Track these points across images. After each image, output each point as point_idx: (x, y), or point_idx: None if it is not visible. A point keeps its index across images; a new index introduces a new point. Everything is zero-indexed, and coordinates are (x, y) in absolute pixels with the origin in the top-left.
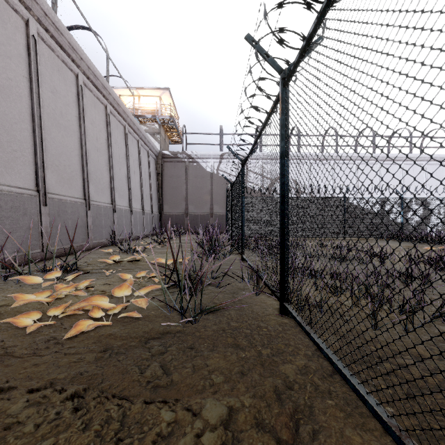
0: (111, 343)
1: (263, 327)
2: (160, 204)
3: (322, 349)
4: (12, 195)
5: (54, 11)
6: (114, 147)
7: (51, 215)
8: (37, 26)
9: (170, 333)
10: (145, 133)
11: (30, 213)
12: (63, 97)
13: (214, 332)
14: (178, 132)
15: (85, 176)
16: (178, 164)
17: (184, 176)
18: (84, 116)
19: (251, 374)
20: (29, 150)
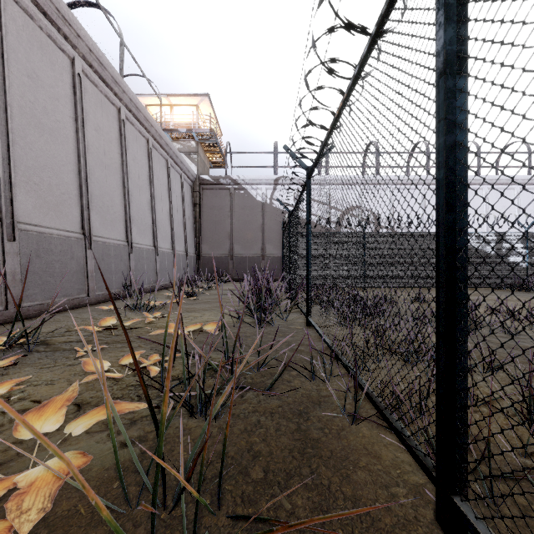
0: None
1: None
2: (197, 243)
3: None
4: None
5: None
6: (131, 165)
7: (24, 256)
8: None
9: None
10: (177, 151)
11: None
12: (49, 87)
13: None
14: (221, 151)
15: (85, 202)
16: (220, 192)
17: (228, 208)
18: (83, 118)
19: None
20: None
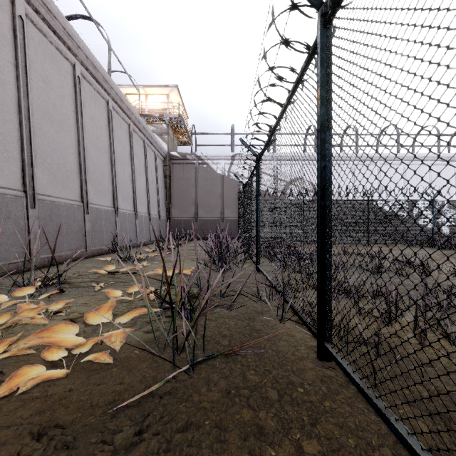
0: (57, 416)
1: (296, 385)
2: (168, 208)
3: None
4: None
5: None
6: (117, 146)
7: (41, 219)
8: (25, 5)
9: (154, 395)
10: (152, 133)
11: (15, 217)
12: (57, 88)
13: (222, 393)
14: (187, 132)
15: (83, 177)
16: (187, 166)
17: (193, 179)
18: (82, 110)
19: None
20: (14, 145)
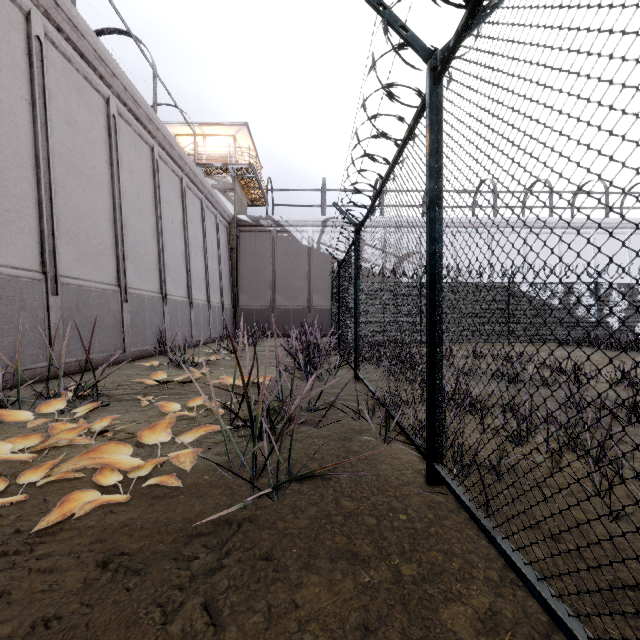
0: (121, 544)
1: (399, 512)
2: (234, 293)
3: (527, 579)
4: (2, 279)
5: (71, 1)
6: (165, 208)
7: (66, 310)
8: (43, 22)
9: (232, 523)
10: (212, 189)
11: (32, 307)
12: (86, 132)
13: (311, 520)
14: (260, 188)
15: (120, 252)
16: (260, 235)
17: (270, 253)
18: (118, 161)
19: (384, 631)
20: (30, 210)
